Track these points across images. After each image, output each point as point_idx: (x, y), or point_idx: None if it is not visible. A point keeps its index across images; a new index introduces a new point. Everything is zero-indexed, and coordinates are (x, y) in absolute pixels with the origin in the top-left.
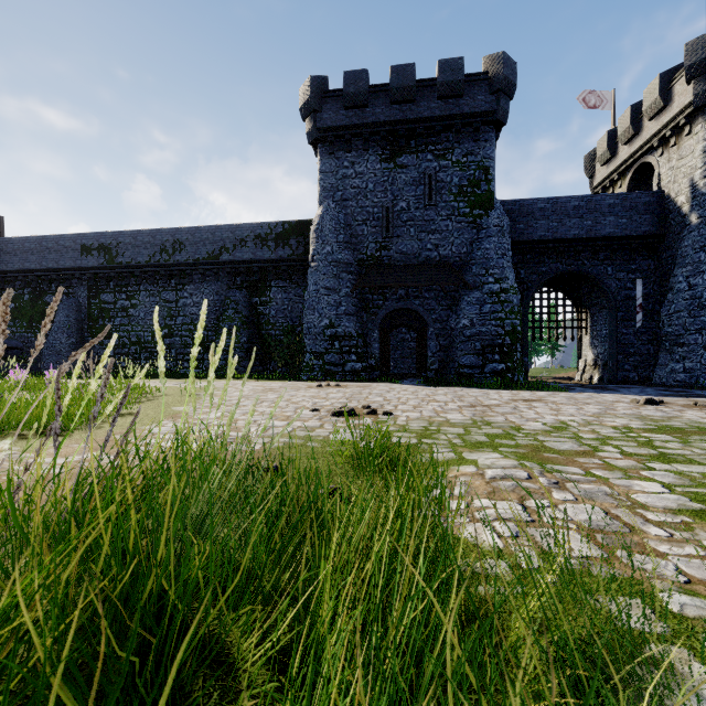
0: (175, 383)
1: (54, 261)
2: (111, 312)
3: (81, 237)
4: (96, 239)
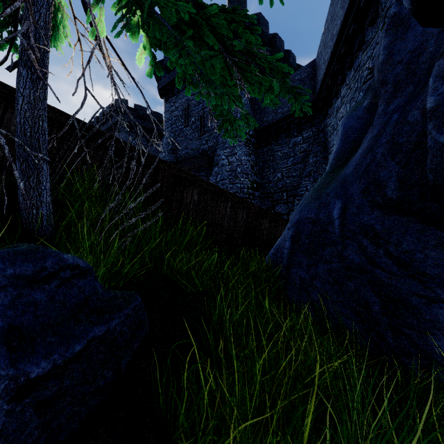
0: None
1: None
2: None
3: None
4: None
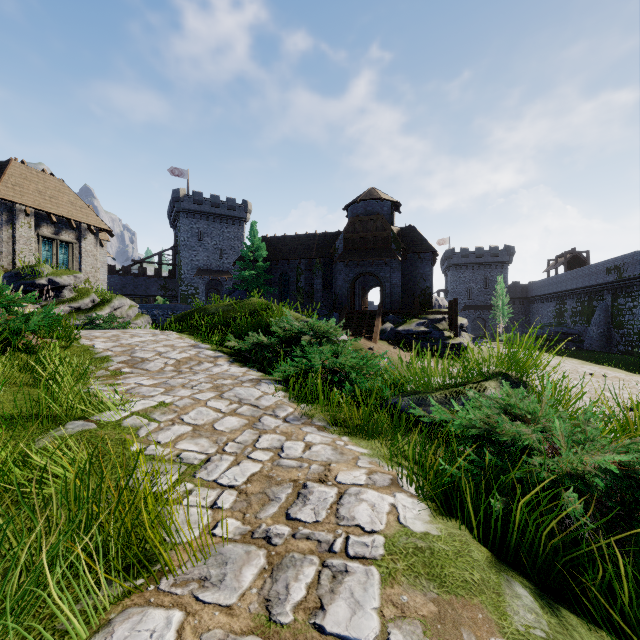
0: (570, 363)
1: (594, 280)
2: (623, 311)
3: (605, 263)
4: (612, 263)
